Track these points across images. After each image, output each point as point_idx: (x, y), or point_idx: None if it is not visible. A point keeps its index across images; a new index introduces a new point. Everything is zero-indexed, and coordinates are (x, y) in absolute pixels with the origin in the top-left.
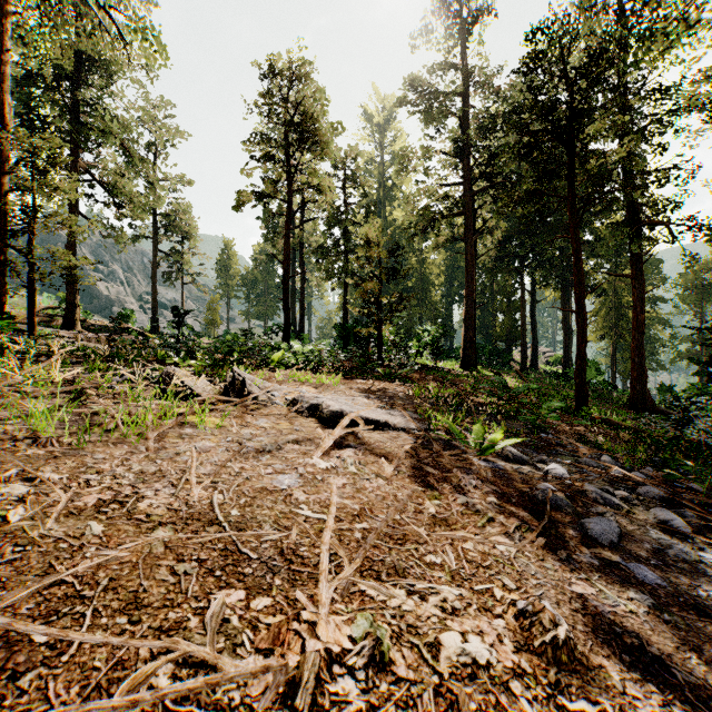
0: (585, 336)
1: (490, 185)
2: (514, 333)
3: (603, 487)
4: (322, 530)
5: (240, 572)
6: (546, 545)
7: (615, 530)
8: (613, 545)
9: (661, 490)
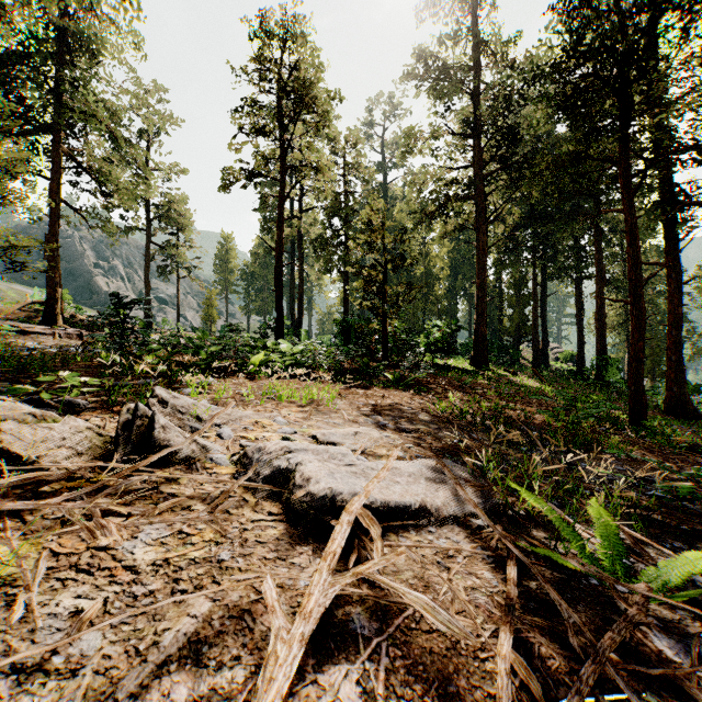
0: (643, 332)
1: (503, 167)
2: (524, 328)
3: None
4: None
5: None
6: None
7: None
8: None
9: None
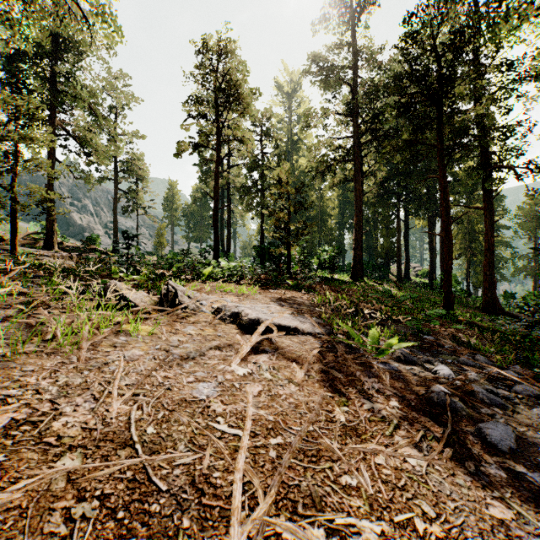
0: (451, 255)
1: (373, 138)
2: (391, 252)
3: (487, 388)
4: (236, 448)
5: (146, 510)
6: (453, 455)
7: (512, 435)
8: (512, 452)
9: (536, 389)
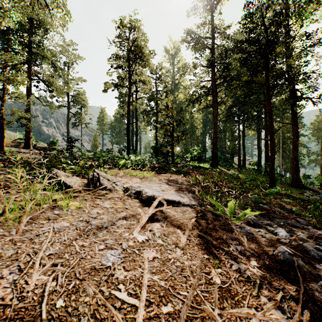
0: (274, 152)
1: (224, 81)
2: (235, 150)
3: (315, 247)
4: (133, 321)
5: None
6: (309, 315)
7: None
8: None
9: None
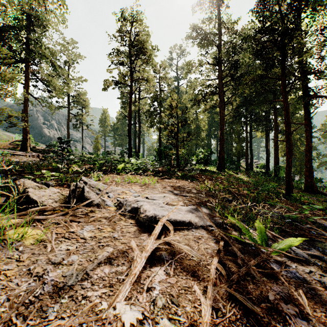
0: (291, 154)
1: (232, 79)
2: (242, 153)
3: None
4: None
5: None
6: None
7: None
8: None
9: None
